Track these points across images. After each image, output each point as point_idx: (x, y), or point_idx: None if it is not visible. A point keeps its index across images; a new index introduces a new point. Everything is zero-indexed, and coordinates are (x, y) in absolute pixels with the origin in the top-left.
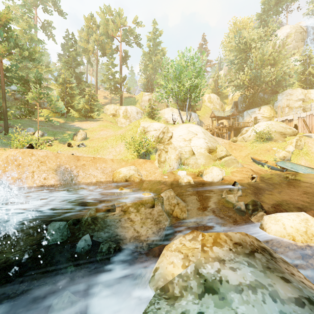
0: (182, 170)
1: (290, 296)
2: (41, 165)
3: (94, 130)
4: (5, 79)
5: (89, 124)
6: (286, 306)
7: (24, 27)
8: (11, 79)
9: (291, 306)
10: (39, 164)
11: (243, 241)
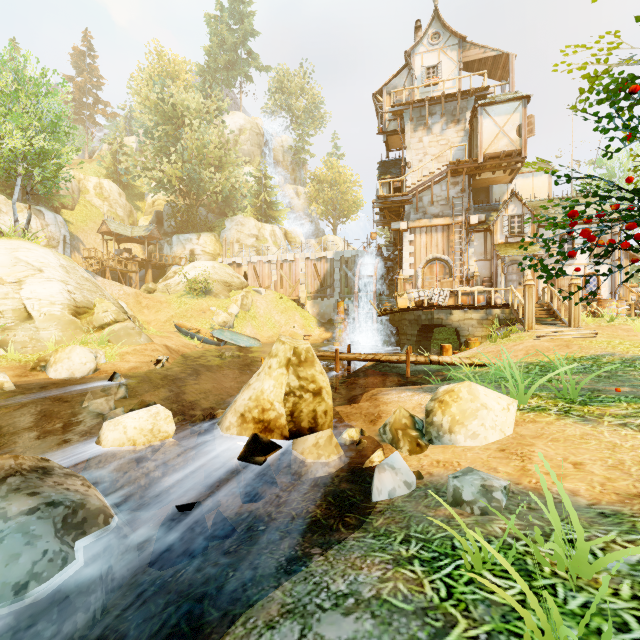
0: None
1: (25, 509)
2: None
3: None
4: None
5: None
6: (10, 522)
7: None
8: None
9: (17, 519)
10: None
11: None
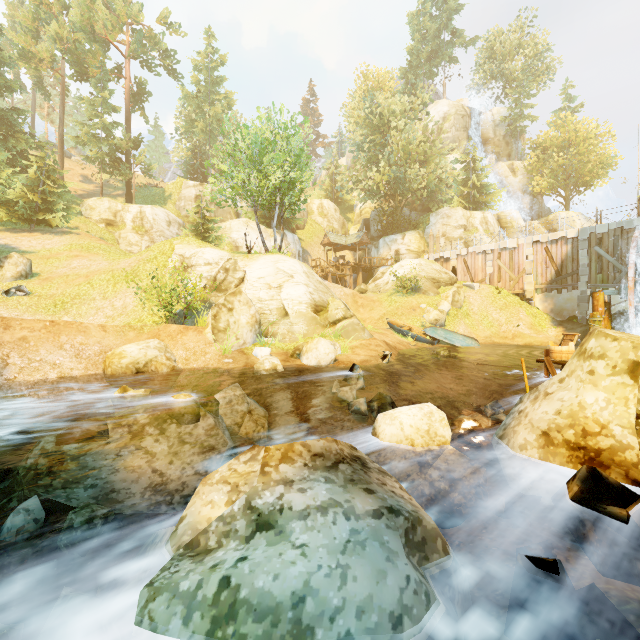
0: (262, 345)
1: (369, 508)
2: None
3: (54, 255)
4: None
5: (38, 240)
6: (361, 522)
7: None
8: None
9: (366, 520)
10: None
11: (326, 450)
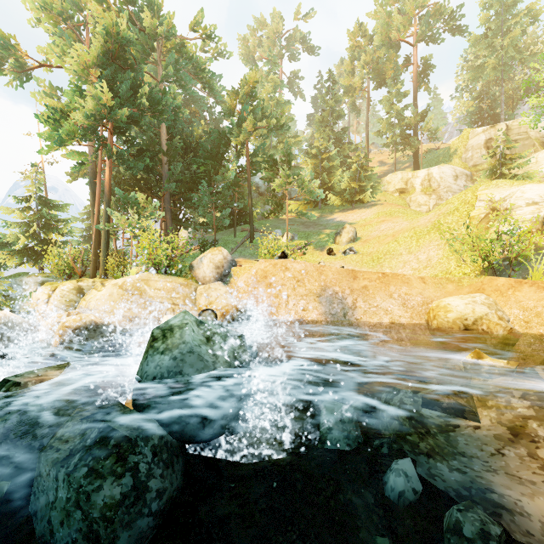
0: None
1: None
2: (298, 285)
3: (368, 223)
4: (250, 168)
5: (357, 214)
6: None
7: (269, 90)
8: (257, 164)
9: None
10: (296, 284)
11: None
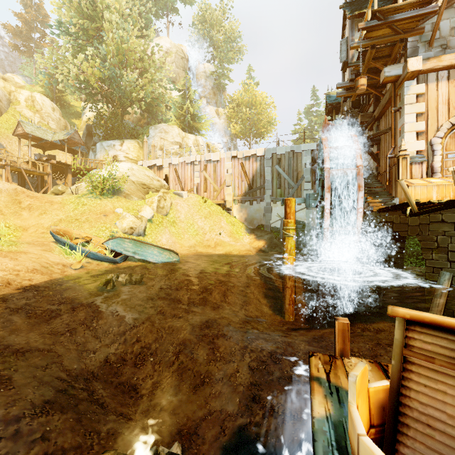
0: None
1: None
2: None
3: None
4: None
5: None
6: None
7: None
8: None
9: None
10: None
11: None
